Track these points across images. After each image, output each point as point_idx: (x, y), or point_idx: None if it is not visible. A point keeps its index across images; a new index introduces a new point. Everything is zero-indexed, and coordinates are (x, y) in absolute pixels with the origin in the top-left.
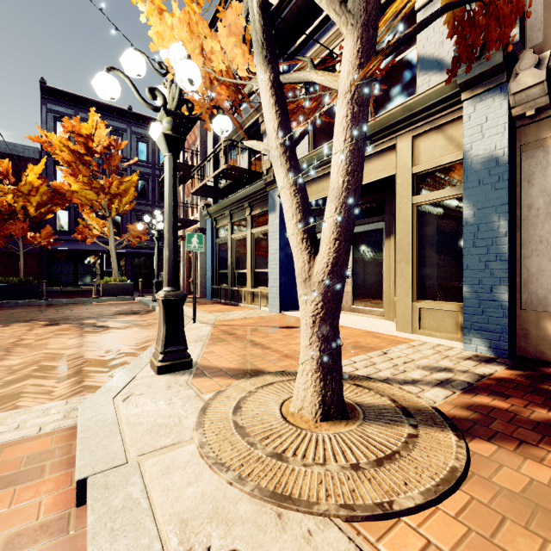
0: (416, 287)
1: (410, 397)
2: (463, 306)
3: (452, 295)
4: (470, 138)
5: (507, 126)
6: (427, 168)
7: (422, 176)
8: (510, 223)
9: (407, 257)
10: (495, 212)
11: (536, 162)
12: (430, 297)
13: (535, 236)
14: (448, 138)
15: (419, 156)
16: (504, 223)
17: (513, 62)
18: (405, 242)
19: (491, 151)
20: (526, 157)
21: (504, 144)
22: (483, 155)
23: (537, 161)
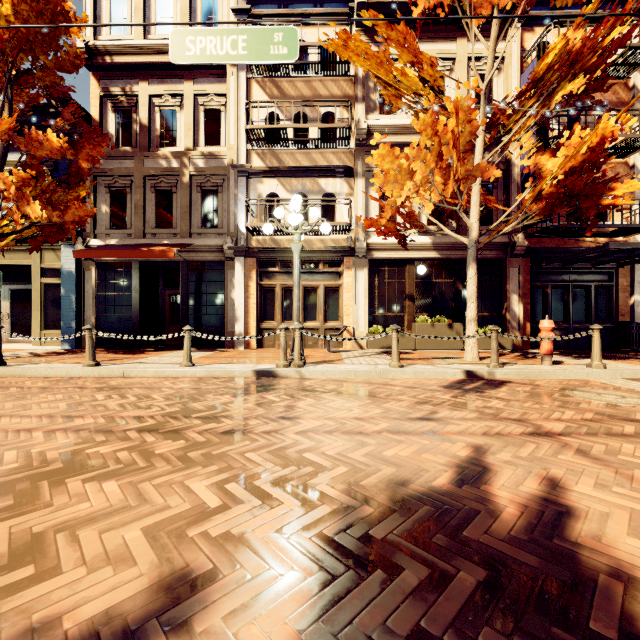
0: (44, 323)
1: (11, 355)
2: (61, 330)
3: (60, 326)
4: (64, 261)
5: (75, 261)
6: (48, 266)
7: (47, 269)
8: (77, 298)
9: (38, 308)
10: (72, 293)
11: (90, 275)
12: (51, 328)
13: (89, 303)
14: (58, 256)
15: (45, 259)
16: (74, 297)
17: (80, 236)
18: (37, 301)
19: (70, 268)
20: (87, 273)
21: (74, 267)
22: (68, 269)
23: (90, 275)
